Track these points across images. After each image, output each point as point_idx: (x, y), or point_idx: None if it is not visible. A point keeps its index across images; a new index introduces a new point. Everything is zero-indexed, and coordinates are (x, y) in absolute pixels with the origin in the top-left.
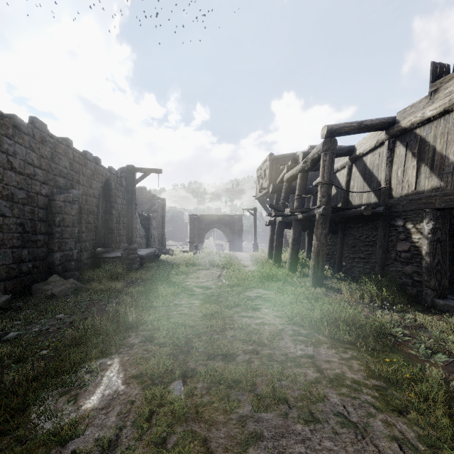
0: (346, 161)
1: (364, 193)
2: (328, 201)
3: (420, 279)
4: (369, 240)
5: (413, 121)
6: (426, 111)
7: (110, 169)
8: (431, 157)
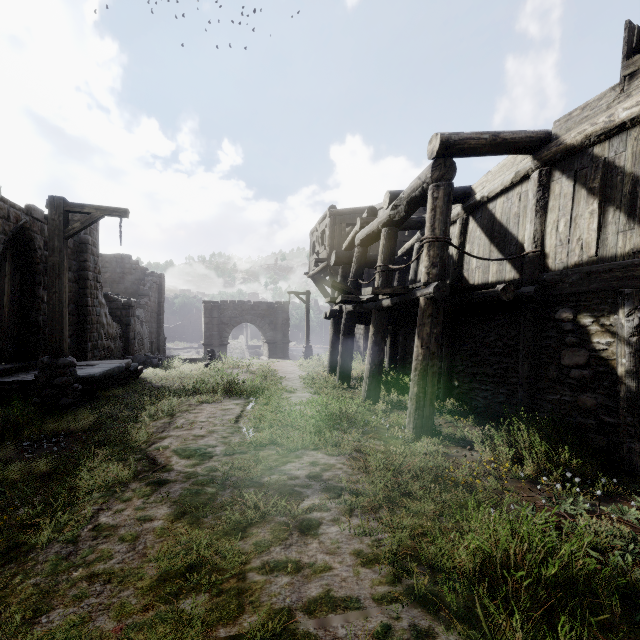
0: (457, 212)
1: (493, 263)
2: (441, 274)
3: (615, 421)
4: (502, 344)
5: (589, 132)
6: (617, 111)
7: (30, 210)
8: (629, 193)
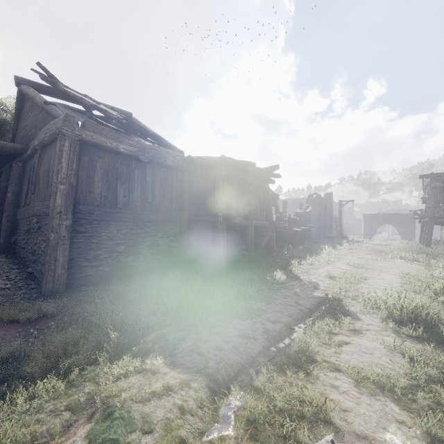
0: None
1: None
2: (432, 214)
3: None
4: None
5: None
6: None
7: (326, 199)
8: None
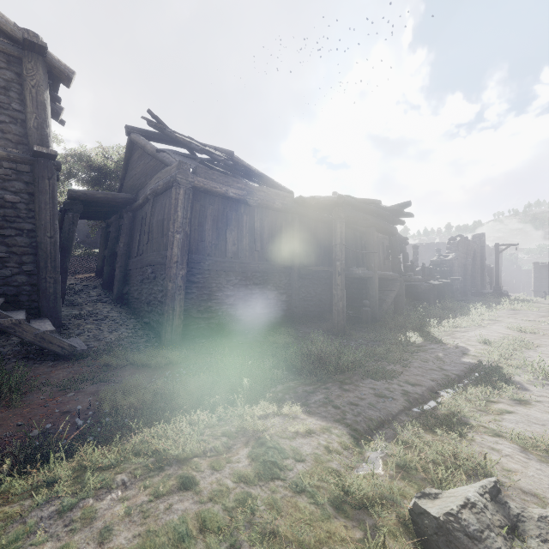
0: None
1: None
2: None
3: None
4: None
5: None
6: None
7: (475, 242)
8: None
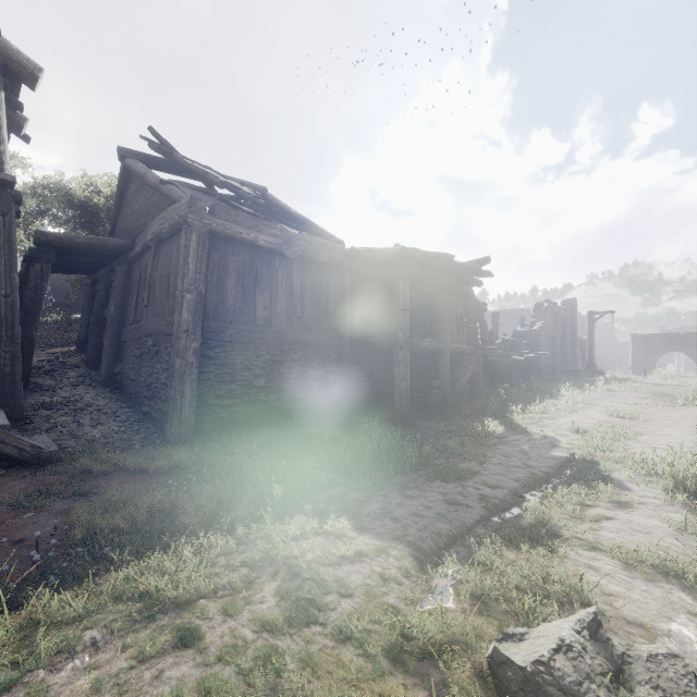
0: None
1: None
2: None
3: None
4: None
5: None
6: None
7: (565, 309)
8: None
